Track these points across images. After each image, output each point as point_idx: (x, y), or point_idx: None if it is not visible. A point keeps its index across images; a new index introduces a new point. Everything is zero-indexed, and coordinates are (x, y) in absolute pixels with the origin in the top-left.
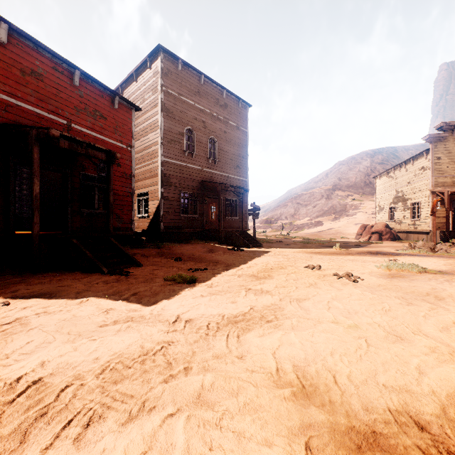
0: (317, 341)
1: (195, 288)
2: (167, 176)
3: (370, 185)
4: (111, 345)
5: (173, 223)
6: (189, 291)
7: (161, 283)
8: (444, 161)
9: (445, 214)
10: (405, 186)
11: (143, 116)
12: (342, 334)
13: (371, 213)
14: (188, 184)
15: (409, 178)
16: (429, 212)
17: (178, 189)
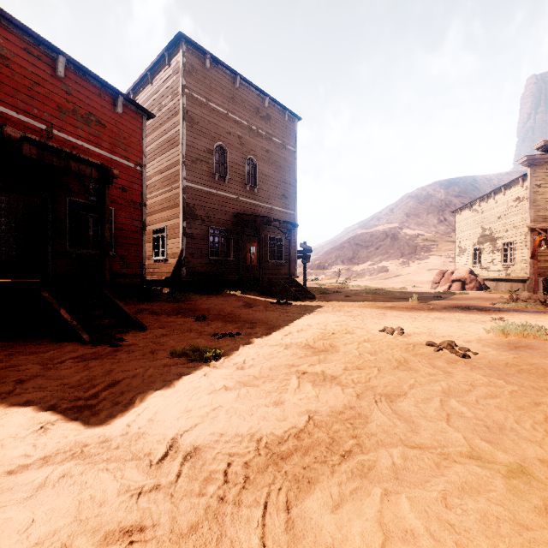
0: (463, 525)
1: (217, 371)
2: (191, 207)
3: (444, 223)
4: None
5: (198, 268)
6: (206, 376)
7: (163, 361)
8: (546, 189)
9: (547, 257)
10: (494, 222)
11: (161, 128)
12: (507, 499)
13: (447, 256)
14: (219, 217)
15: (500, 212)
16: (526, 254)
17: (206, 224)
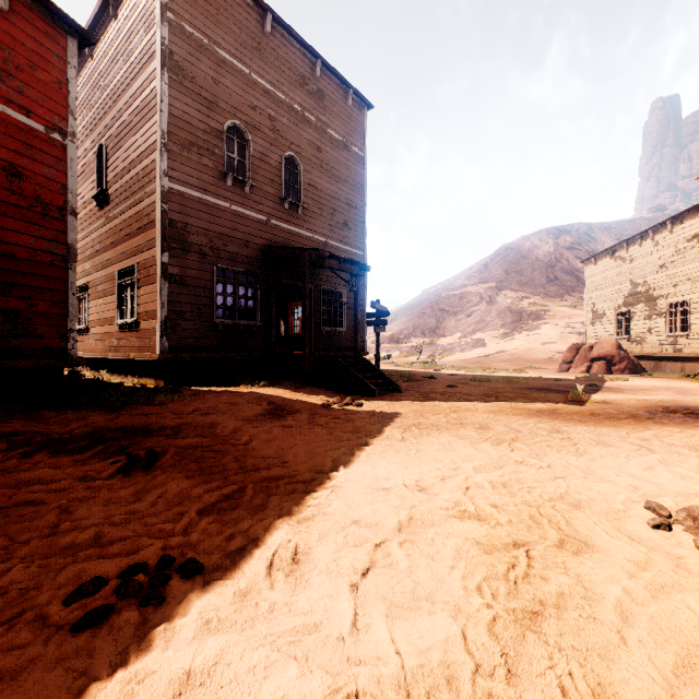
0: None
1: None
2: (179, 227)
3: (555, 282)
4: None
5: (194, 339)
6: None
7: None
8: None
9: None
10: (653, 273)
11: (128, 90)
12: None
13: (565, 326)
14: (235, 251)
15: (663, 258)
16: None
17: (209, 260)
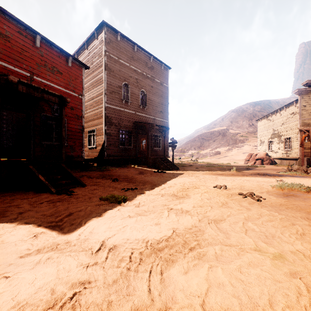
0: (248, 280)
1: (125, 208)
2: (109, 118)
3: (252, 126)
4: (19, 288)
5: (113, 152)
6: (119, 211)
7: (96, 202)
8: (309, 108)
9: (309, 146)
10: (280, 126)
11: (92, 74)
12: (271, 269)
13: (254, 145)
14: (125, 124)
15: (283, 120)
16: (297, 144)
17: (118, 127)
